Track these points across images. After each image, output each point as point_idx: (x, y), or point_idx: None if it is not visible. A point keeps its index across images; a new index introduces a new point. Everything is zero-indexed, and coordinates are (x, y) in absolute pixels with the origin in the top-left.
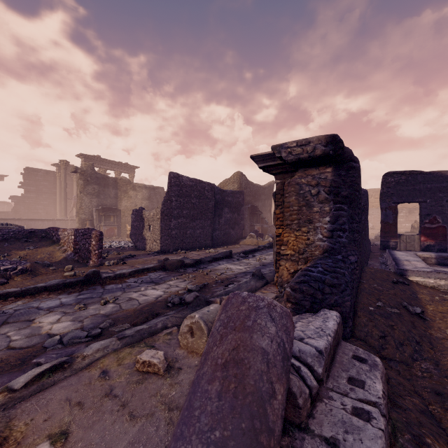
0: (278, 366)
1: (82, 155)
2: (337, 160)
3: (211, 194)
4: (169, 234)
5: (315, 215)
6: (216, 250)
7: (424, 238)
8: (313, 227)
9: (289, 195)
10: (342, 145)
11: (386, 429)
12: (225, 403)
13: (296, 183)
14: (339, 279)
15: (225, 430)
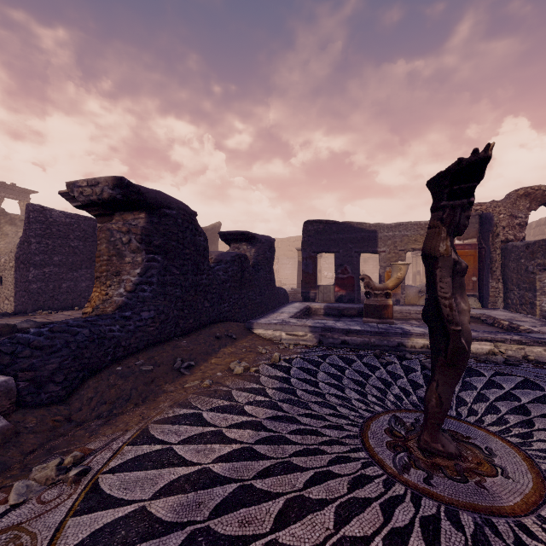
0: None
1: None
2: (141, 206)
3: None
4: (26, 288)
5: (127, 266)
6: None
7: (338, 288)
8: (119, 280)
9: (101, 242)
10: (137, 190)
11: None
12: None
13: (108, 228)
14: (54, 340)
15: None
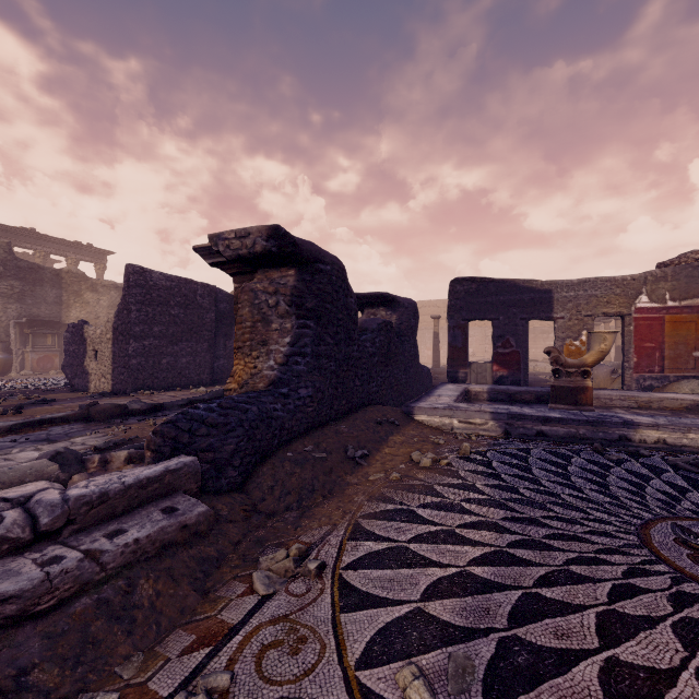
0: None
1: None
2: (294, 260)
3: (210, 301)
4: (125, 364)
5: (274, 334)
6: (213, 389)
7: (497, 367)
8: (267, 351)
9: (242, 306)
10: (292, 241)
11: (71, 574)
12: None
13: (251, 288)
14: (228, 417)
15: None
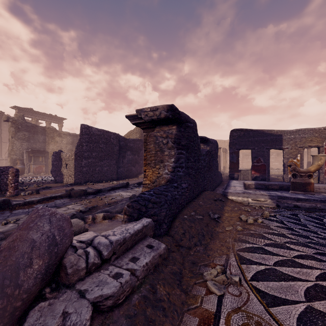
0: (42, 249)
1: (16, 107)
2: (177, 121)
3: (116, 141)
4: (80, 170)
5: (165, 157)
6: (119, 182)
7: (254, 172)
8: (163, 165)
9: (150, 143)
10: (178, 112)
11: (128, 282)
12: None
13: (154, 135)
14: (160, 198)
15: None
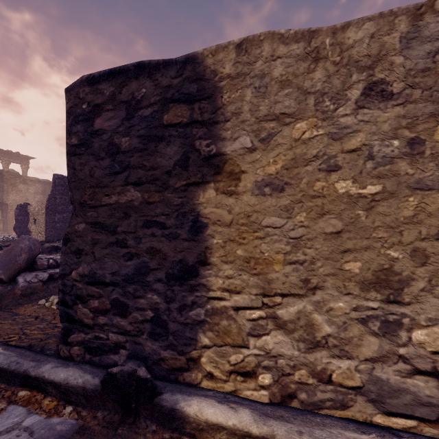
0: (26, 251)
1: None
2: None
3: None
4: (53, 226)
5: None
6: None
7: None
8: None
9: None
10: None
11: None
12: (4, 256)
13: None
14: None
15: (2, 259)
